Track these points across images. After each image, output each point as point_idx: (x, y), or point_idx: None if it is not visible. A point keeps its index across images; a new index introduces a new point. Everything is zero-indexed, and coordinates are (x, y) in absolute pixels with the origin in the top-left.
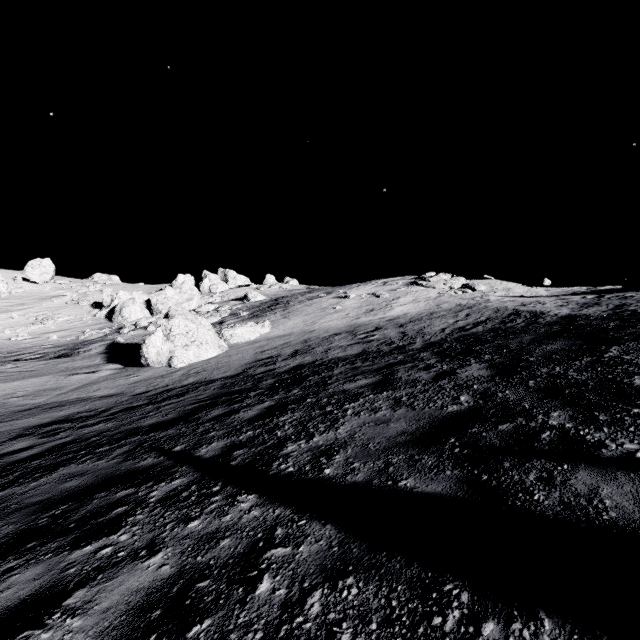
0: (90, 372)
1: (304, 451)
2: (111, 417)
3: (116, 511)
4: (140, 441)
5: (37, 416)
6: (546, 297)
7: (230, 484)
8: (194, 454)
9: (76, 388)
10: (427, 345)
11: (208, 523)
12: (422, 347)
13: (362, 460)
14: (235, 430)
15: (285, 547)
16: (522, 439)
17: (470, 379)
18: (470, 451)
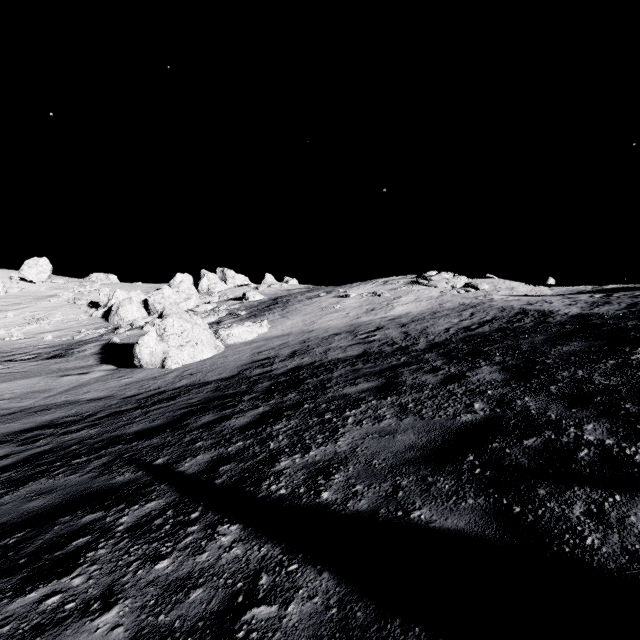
0: (82, 373)
1: (299, 468)
2: (96, 422)
3: (76, 542)
4: (121, 451)
5: (20, 421)
6: (552, 296)
7: (211, 509)
8: (176, 469)
9: (65, 390)
10: (431, 346)
11: (179, 564)
12: (426, 348)
13: (366, 481)
14: (224, 440)
15: (270, 605)
16: (555, 458)
17: (482, 383)
18: (494, 473)
